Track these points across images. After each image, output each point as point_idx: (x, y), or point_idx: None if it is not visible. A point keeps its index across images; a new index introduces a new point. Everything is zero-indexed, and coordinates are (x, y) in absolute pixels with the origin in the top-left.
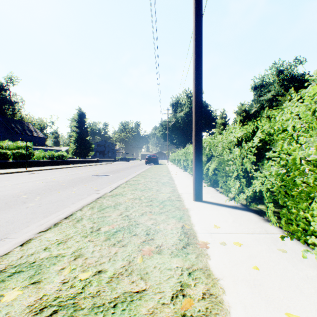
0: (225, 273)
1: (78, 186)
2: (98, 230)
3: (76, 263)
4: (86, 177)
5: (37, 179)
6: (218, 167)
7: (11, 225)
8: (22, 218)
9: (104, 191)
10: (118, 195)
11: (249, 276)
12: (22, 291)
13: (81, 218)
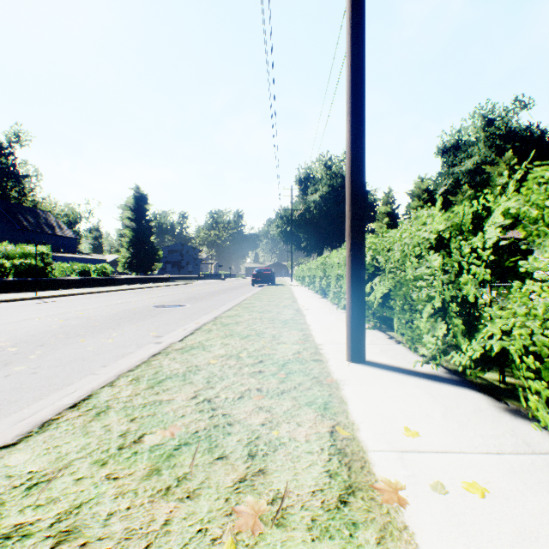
0: None
1: (122, 327)
2: (137, 441)
3: None
4: (142, 308)
5: (51, 313)
6: (395, 292)
7: None
8: None
9: (169, 340)
10: (196, 349)
11: None
12: None
13: (108, 406)
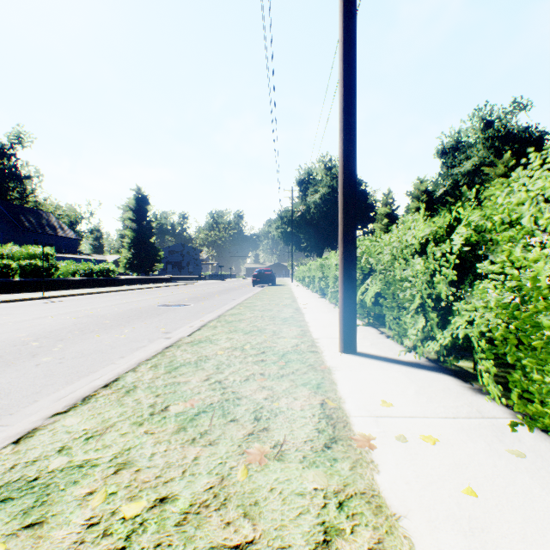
0: (410, 503)
1: (132, 325)
2: (164, 410)
3: (118, 481)
4: (148, 307)
5: (62, 312)
6: (384, 291)
7: (5, 398)
8: (25, 385)
9: (178, 335)
10: (204, 342)
11: (460, 509)
12: (3, 546)
13: (135, 386)
